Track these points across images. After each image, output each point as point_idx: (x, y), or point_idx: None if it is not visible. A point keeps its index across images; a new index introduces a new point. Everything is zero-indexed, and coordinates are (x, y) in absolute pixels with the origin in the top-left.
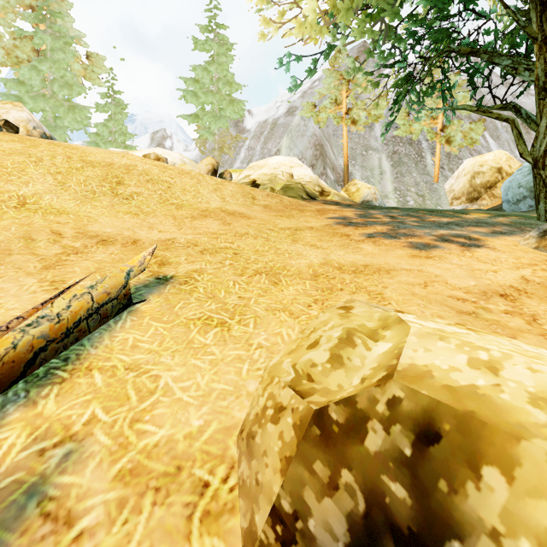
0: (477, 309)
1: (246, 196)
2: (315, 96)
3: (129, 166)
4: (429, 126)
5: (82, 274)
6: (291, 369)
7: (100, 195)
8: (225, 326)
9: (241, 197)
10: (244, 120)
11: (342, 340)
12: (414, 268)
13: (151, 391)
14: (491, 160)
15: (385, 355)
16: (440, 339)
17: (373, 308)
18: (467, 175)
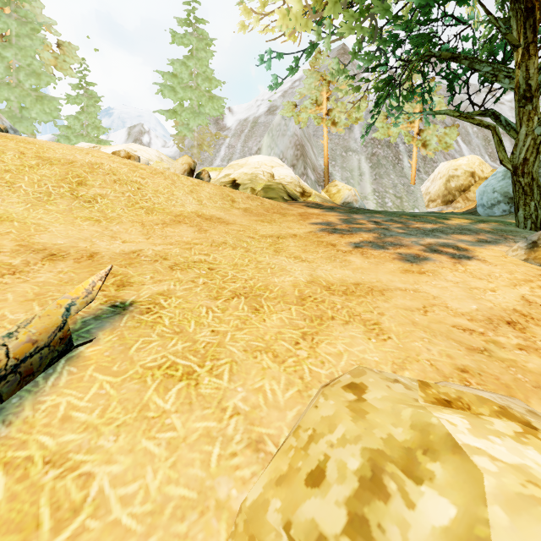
0: (488, 344)
1: (225, 198)
2: (296, 96)
3: (94, 164)
4: (406, 130)
5: (14, 303)
6: (281, 530)
7: (56, 197)
8: (192, 379)
9: (219, 200)
10: (224, 118)
11: (365, 483)
12: (409, 287)
13: (76, 506)
14: (465, 164)
15: None
16: None
17: (391, 385)
18: (443, 178)
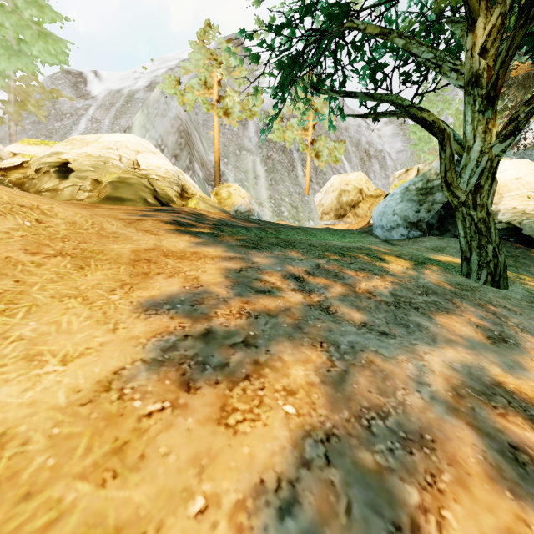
0: None
1: None
2: (180, 70)
3: None
4: (301, 137)
5: None
6: None
7: None
8: None
9: None
10: (87, 82)
11: None
12: None
13: None
14: (355, 180)
15: None
16: None
17: None
18: (335, 192)
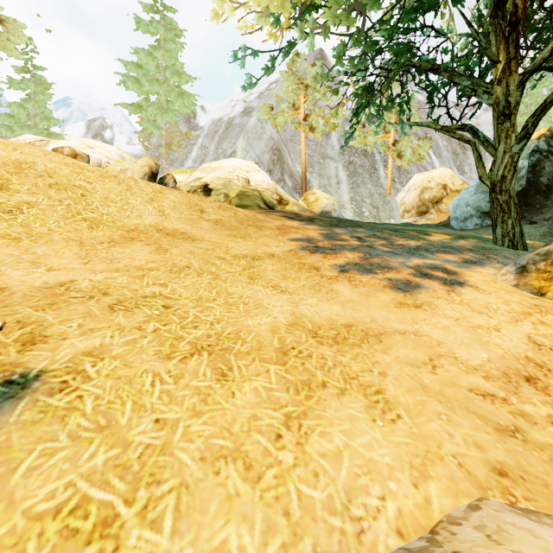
0: (516, 419)
1: (192, 208)
2: (273, 98)
3: (22, 163)
4: (382, 140)
5: None
6: None
7: None
8: (109, 537)
9: (186, 210)
10: (196, 116)
11: None
12: (409, 329)
13: None
14: (438, 176)
15: None
16: None
17: None
18: (417, 190)
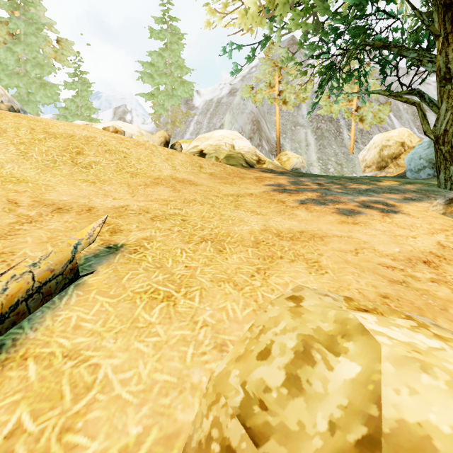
0: (406, 278)
1: (194, 165)
2: (253, 80)
3: (89, 137)
4: (346, 107)
5: (33, 244)
6: (239, 388)
7: (60, 164)
8: (171, 301)
9: (190, 166)
10: (193, 99)
11: (298, 354)
12: (344, 235)
13: (88, 385)
14: (396, 136)
15: (354, 386)
16: (423, 370)
17: (322, 297)
18: (377, 148)
